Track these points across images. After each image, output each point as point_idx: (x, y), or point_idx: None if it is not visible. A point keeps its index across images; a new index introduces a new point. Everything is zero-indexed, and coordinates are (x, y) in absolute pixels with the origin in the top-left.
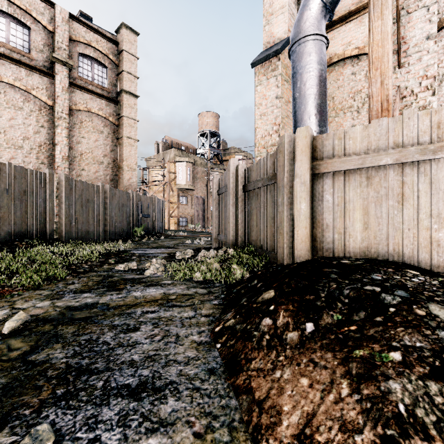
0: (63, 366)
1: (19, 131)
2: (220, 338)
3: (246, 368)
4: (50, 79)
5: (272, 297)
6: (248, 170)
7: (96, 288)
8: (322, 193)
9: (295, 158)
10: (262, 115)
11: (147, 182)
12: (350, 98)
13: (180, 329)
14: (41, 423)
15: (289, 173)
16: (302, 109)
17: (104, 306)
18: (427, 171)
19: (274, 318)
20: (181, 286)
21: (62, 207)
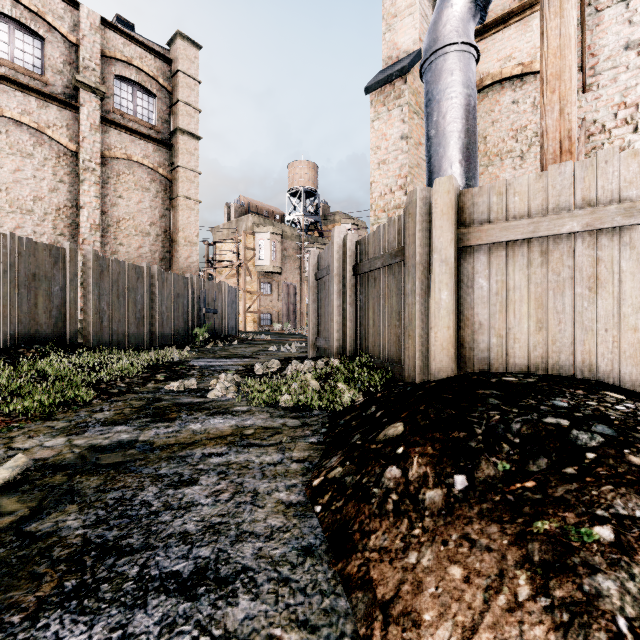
0: (78, 541)
1: (28, 188)
2: (321, 496)
3: (362, 547)
4: (73, 113)
5: (401, 434)
6: (360, 243)
7: (136, 418)
8: (472, 275)
9: (432, 224)
10: (381, 163)
11: (214, 263)
12: (510, 137)
13: (260, 482)
14: (36, 638)
15: (423, 247)
16: (441, 154)
17: (146, 446)
18: (634, 241)
19: (404, 466)
20: (262, 414)
21: (88, 297)
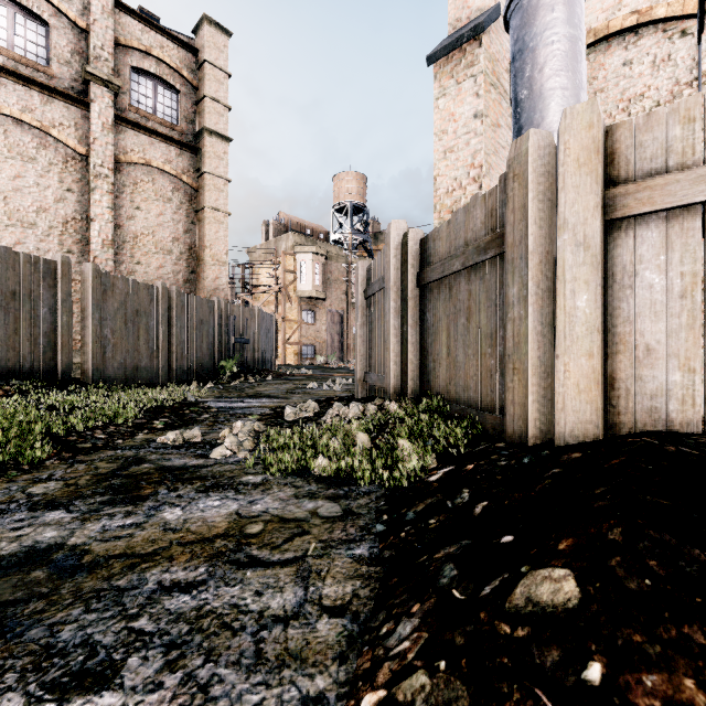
0: None
1: (30, 197)
2: None
3: None
4: (83, 110)
5: (579, 611)
6: (427, 240)
7: (88, 495)
8: (632, 267)
9: (558, 183)
10: (448, 152)
11: (250, 288)
12: (620, 111)
13: (246, 684)
14: None
15: (539, 225)
16: (536, 121)
17: (69, 560)
18: None
19: None
20: (282, 491)
21: (87, 322)
